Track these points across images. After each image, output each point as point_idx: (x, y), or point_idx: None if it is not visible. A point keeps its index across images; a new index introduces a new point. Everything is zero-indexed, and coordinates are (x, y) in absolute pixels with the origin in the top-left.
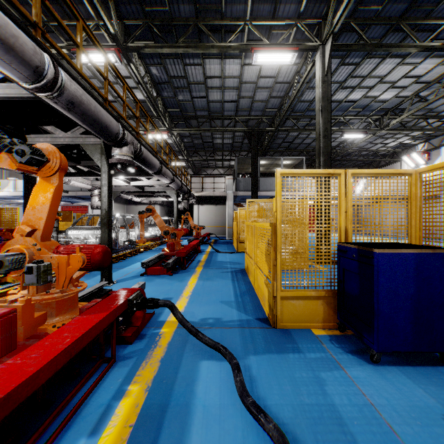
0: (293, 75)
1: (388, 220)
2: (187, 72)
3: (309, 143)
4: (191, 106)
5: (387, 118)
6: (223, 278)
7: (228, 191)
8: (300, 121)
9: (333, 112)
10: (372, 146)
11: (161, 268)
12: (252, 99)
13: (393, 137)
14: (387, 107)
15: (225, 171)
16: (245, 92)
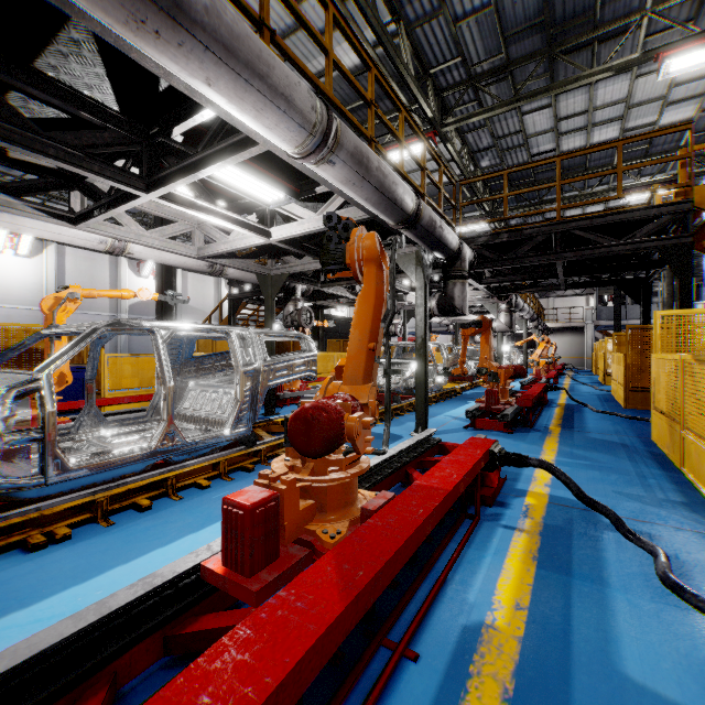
0: None
1: None
2: None
3: None
4: None
5: None
6: (584, 380)
7: (587, 322)
8: None
9: None
10: None
11: None
12: None
13: None
14: None
15: (582, 290)
16: None
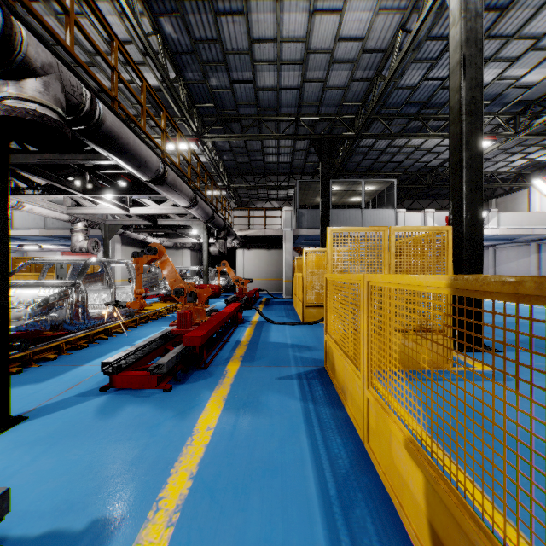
0: (393, 35)
1: (508, 270)
2: (221, 30)
3: (400, 161)
4: (230, 98)
5: (527, 115)
6: (281, 402)
7: (286, 229)
8: (392, 124)
9: (444, 108)
10: (490, 166)
11: (145, 374)
12: (324, 84)
13: (523, 150)
14: (529, 97)
15: (280, 204)
16: (314, 71)
